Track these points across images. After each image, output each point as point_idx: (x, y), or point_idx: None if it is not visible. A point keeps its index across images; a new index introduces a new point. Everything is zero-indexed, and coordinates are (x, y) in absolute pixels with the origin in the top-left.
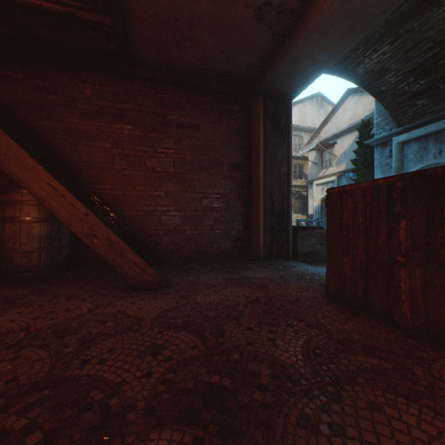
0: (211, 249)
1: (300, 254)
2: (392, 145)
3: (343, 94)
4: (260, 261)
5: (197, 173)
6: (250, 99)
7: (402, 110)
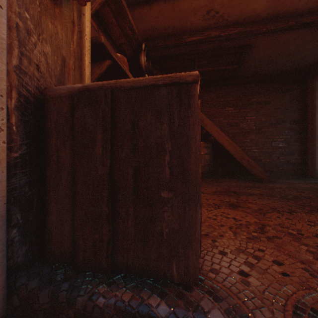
0: (277, 170)
1: None
2: None
3: None
4: (316, 178)
5: (268, 128)
6: (306, 79)
7: None
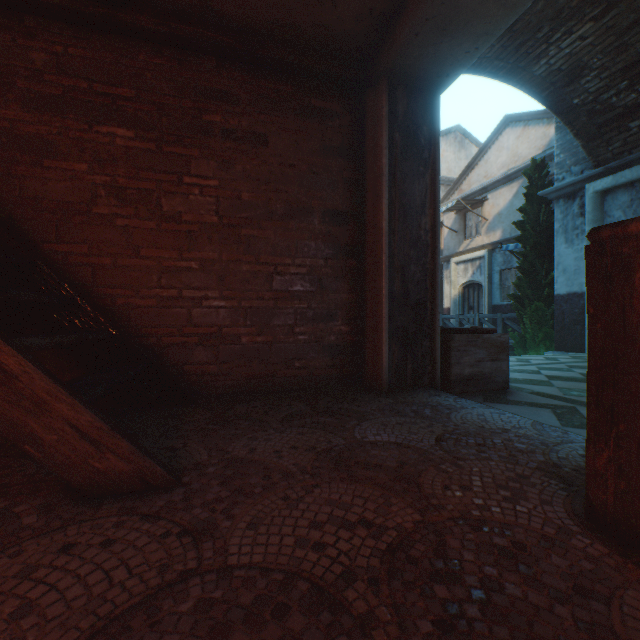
0: (290, 370)
1: (456, 379)
2: (585, 196)
3: (498, 125)
4: (383, 396)
5: (262, 226)
6: (363, 91)
7: (604, 139)
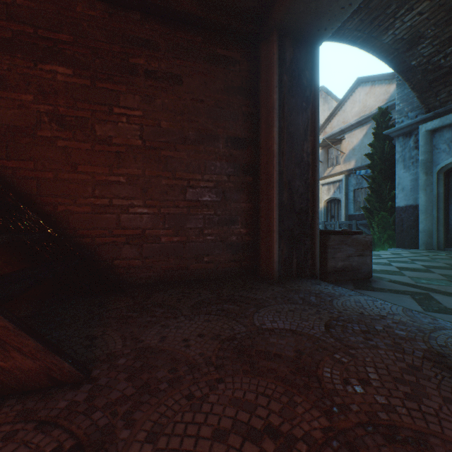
0: (200, 264)
1: (331, 270)
2: (419, 134)
3: (352, 85)
4: (275, 284)
5: (177, 149)
6: (258, 43)
7: (433, 91)
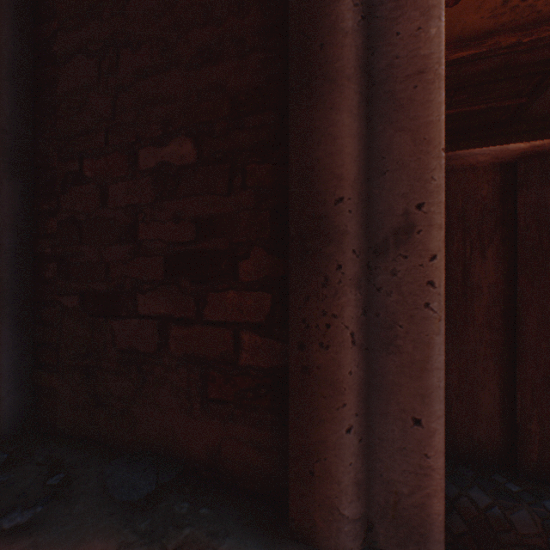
0: None
1: None
2: None
3: None
4: None
5: None
6: None
7: None
